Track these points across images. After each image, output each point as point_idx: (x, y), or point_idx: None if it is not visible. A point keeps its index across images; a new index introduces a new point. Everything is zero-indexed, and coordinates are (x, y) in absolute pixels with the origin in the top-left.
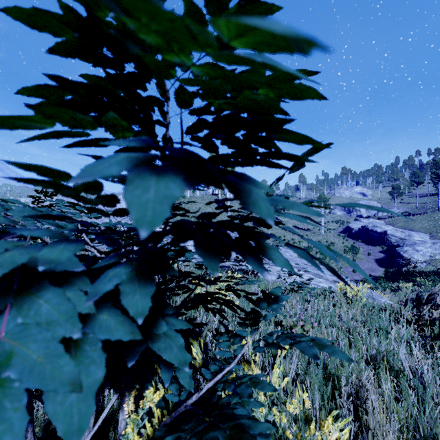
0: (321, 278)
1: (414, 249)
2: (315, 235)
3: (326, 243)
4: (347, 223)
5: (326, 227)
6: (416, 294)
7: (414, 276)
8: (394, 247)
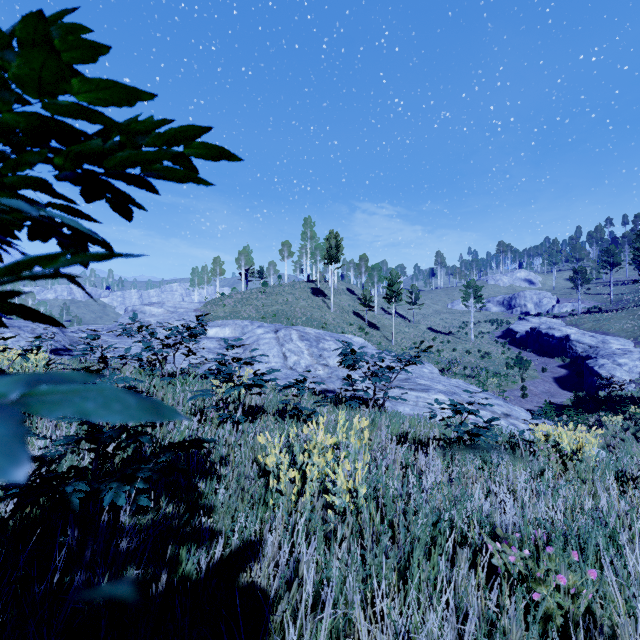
0: (484, 410)
1: (615, 362)
2: (461, 341)
3: (477, 353)
4: (507, 324)
5: (477, 330)
6: None
7: (624, 404)
8: (582, 359)
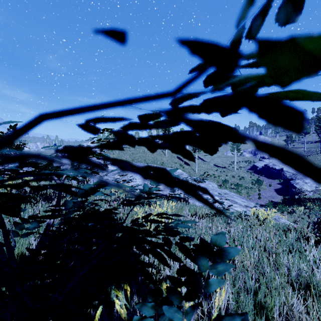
0: (236, 204)
1: (304, 181)
2: (230, 171)
3: (238, 177)
4: (253, 163)
5: (238, 166)
6: (317, 218)
7: (305, 201)
8: (289, 180)
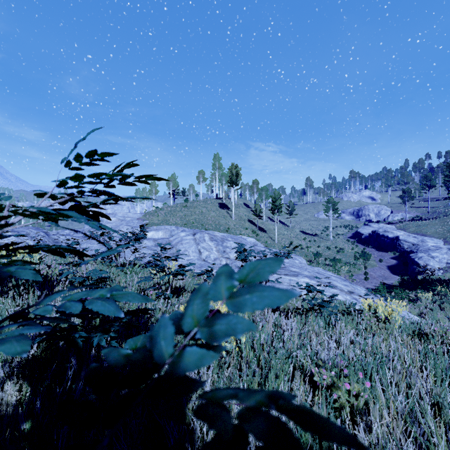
0: (335, 289)
1: (430, 255)
2: (324, 240)
3: (335, 248)
4: (356, 228)
5: (335, 233)
6: None
7: (433, 285)
8: (407, 253)
